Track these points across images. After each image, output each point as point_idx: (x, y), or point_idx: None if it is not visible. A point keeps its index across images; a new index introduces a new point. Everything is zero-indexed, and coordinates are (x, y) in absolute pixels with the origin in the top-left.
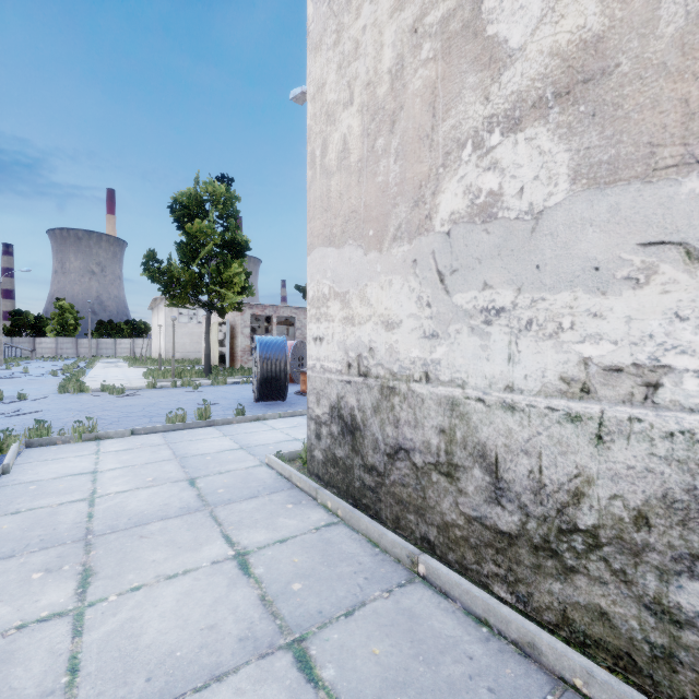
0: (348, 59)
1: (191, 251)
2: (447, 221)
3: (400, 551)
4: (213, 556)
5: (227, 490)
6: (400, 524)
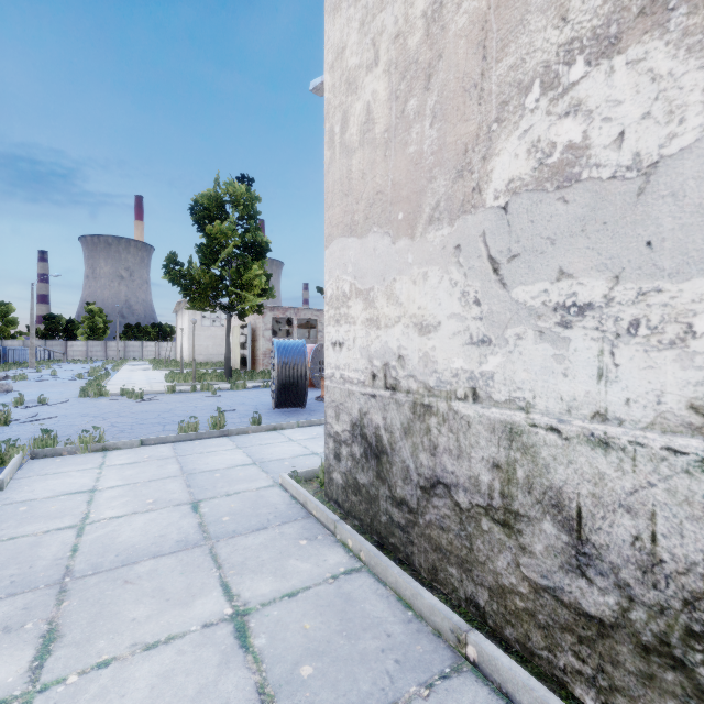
0: (373, 12)
1: (211, 253)
2: (503, 191)
3: (441, 621)
4: (206, 615)
5: (233, 519)
6: (438, 577)
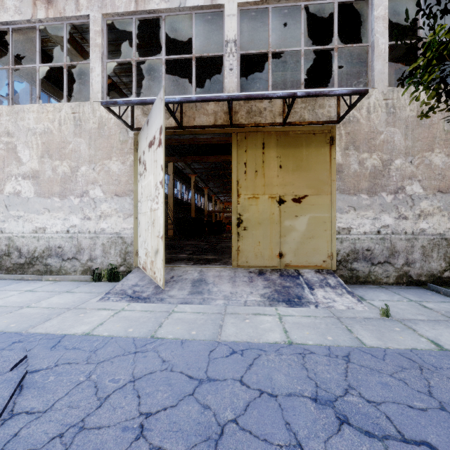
0: None
1: None
2: (8, 193)
3: None
4: None
5: None
6: None
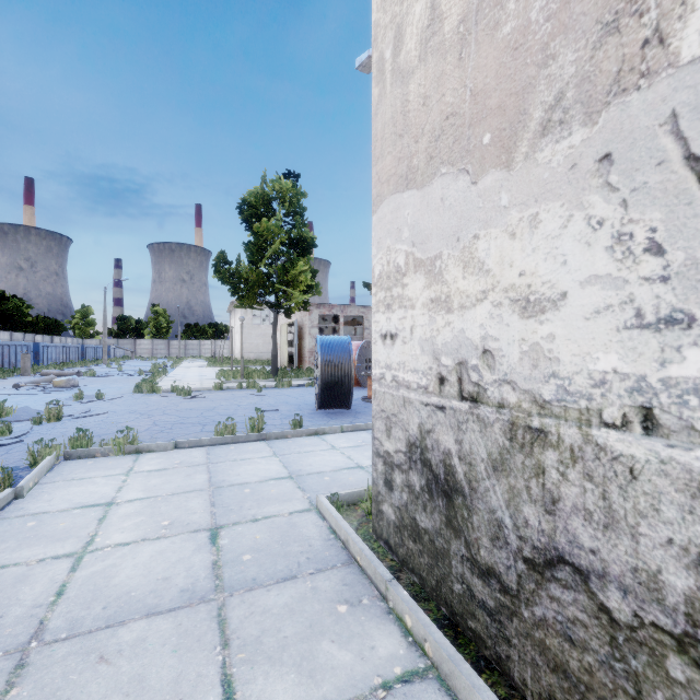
0: None
1: (258, 251)
2: None
3: None
4: None
5: (255, 558)
6: None
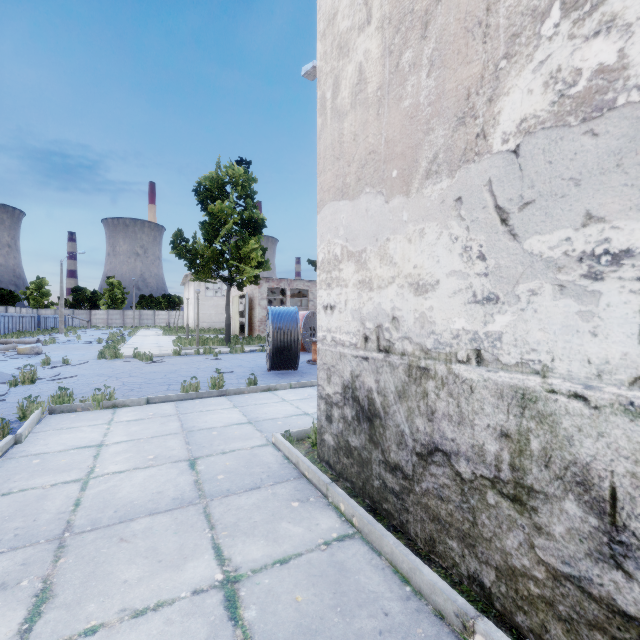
0: None
1: (213, 230)
2: (513, 133)
3: (443, 601)
4: (196, 580)
5: (227, 477)
6: (436, 549)
